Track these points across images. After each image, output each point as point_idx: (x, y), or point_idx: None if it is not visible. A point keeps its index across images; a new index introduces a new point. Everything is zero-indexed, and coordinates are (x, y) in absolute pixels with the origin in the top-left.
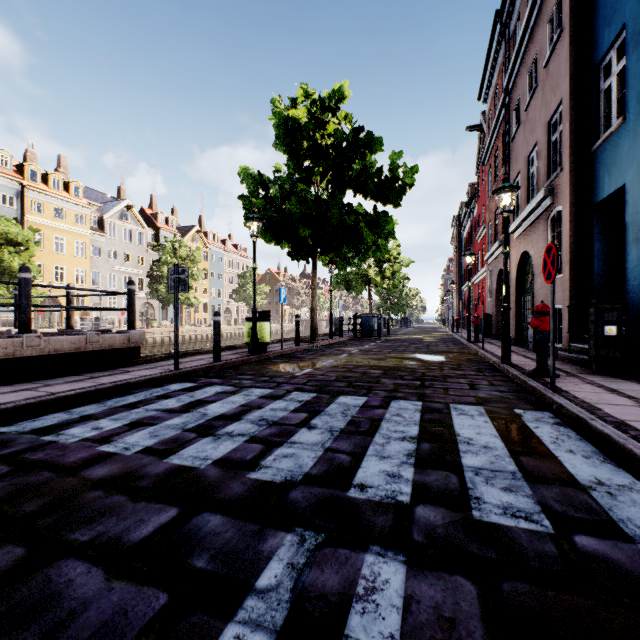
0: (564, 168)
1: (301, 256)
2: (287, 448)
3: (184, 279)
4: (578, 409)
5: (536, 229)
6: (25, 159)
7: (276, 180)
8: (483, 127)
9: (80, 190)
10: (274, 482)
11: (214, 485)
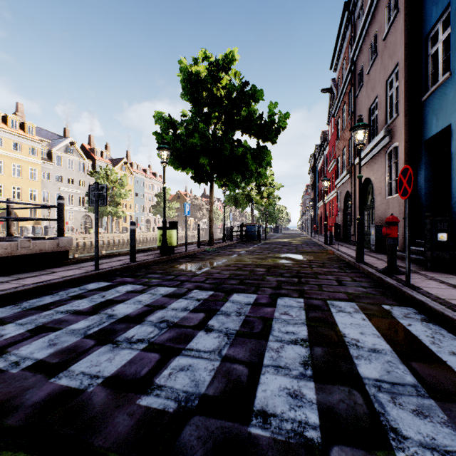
0: (400, 114)
1: (201, 180)
2: (184, 358)
3: (103, 194)
4: (440, 306)
5: (376, 161)
6: None
7: (183, 122)
8: (333, 90)
9: (33, 129)
10: (166, 411)
11: (96, 420)
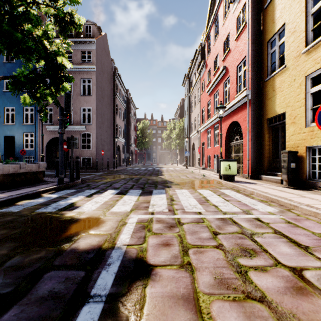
0: None
1: None
2: None
3: None
4: None
5: None
6: None
7: None
8: None
9: None
10: None
11: None
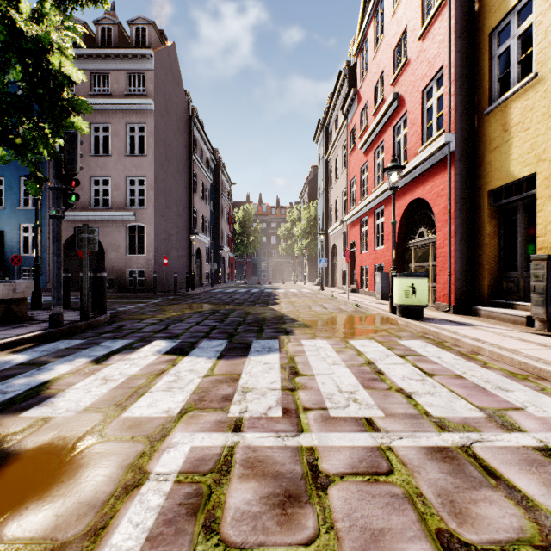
0: None
1: None
2: None
3: None
4: None
5: None
6: None
7: None
8: None
9: None
10: None
11: None
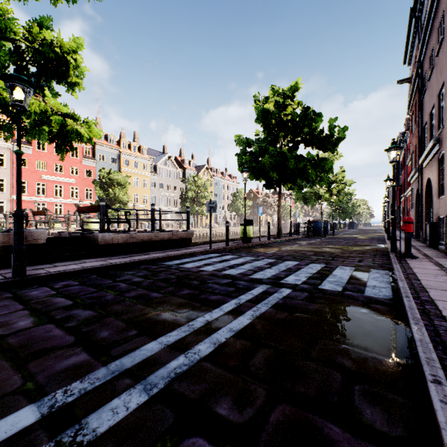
0: (444, 127)
1: (271, 187)
2: (261, 272)
3: (214, 206)
4: (398, 268)
5: (433, 163)
6: (120, 137)
7: (256, 141)
8: None
9: (145, 151)
10: (257, 278)
11: (239, 277)
